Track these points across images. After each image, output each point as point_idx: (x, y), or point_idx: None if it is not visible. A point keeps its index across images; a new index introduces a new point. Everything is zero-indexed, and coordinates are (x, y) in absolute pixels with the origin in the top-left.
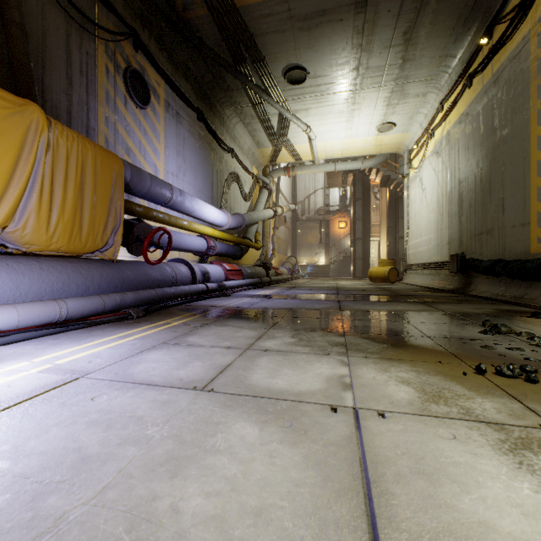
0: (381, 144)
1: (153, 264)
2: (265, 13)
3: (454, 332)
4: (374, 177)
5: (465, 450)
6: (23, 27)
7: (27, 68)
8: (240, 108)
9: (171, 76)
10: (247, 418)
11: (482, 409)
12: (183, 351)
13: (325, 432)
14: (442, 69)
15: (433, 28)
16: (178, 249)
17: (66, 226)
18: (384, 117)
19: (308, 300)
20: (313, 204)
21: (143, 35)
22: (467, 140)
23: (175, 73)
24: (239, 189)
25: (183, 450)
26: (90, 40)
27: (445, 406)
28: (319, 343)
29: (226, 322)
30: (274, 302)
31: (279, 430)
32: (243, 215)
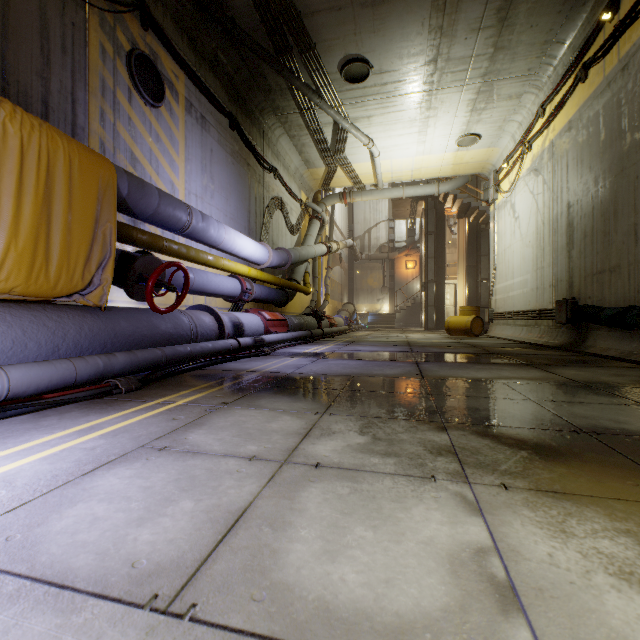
0: (461, 163)
1: (162, 312)
2: None
3: (621, 422)
4: (450, 205)
5: None
6: None
7: None
8: (285, 116)
9: (194, 68)
10: None
11: None
12: (170, 467)
13: None
14: (545, 61)
15: (537, 2)
16: (202, 293)
17: (21, 256)
18: (466, 126)
19: (374, 361)
20: (374, 239)
21: (155, 10)
22: (579, 151)
23: (199, 64)
24: (284, 219)
25: None
26: (77, 6)
27: None
28: (408, 448)
29: (258, 400)
30: (328, 364)
31: None
32: (289, 250)
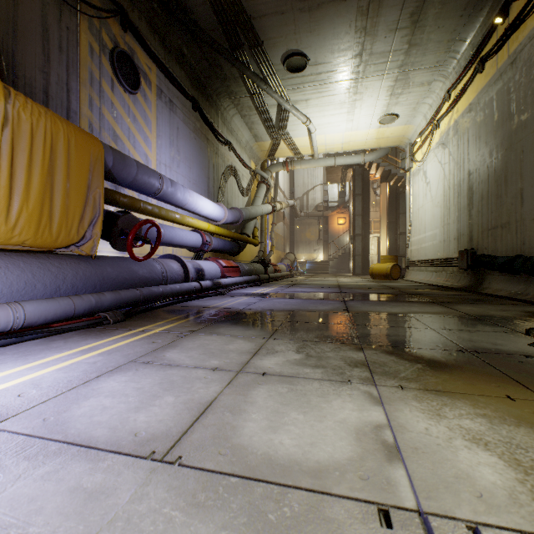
0: (383, 138)
1: (139, 260)
2: None
3: (497, 344)
4: (374, 172)
5: None
6: None
7: None
8: (237, 99)
9: (163, 61)
10: None
11: None
12: (155, 375)
13: None
14: (450, 55)
15: (442, 8)
16: (171, 245)
17: (31, 215)
18: (386, 107)
19: (310, 300)
20: (311, 200)
21: (132, 15)
22: (478, 129)
23: (168, 58)
24: (237, 184)
25: None
26: (70, 14)
27: None
28: (332, 362)
29: (218, 329)
30: (273, 302)
31: None
32: (241, 209)
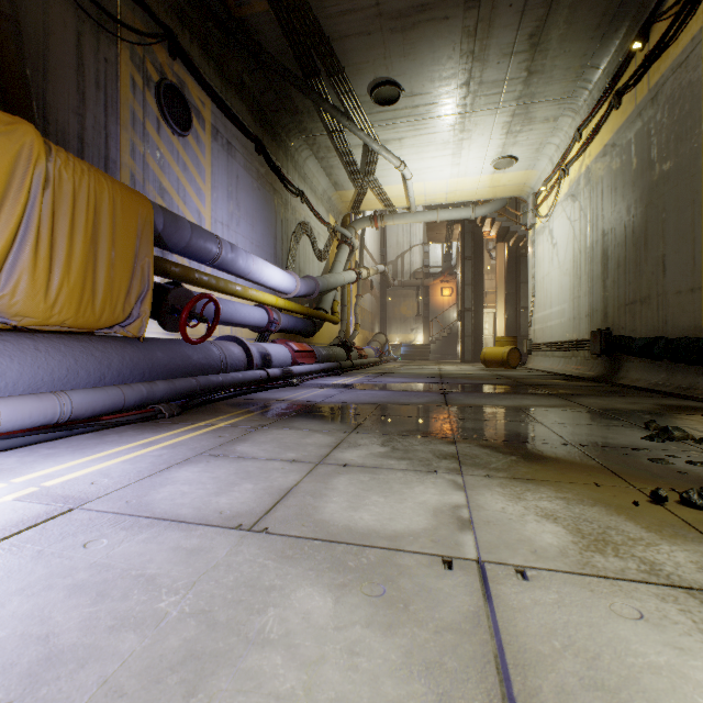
0: (498, 186)
1: (194, 343)
2: (344, 9)
3: (607, 438)
4: (488, 228)
5: (663, 642)
6: (15, 21)
7: (21, 76)
8: (312, 137)
9: (220, 93)
10: (315, 579)
11: (673, 564)
12: (229, 466)
13: (436, 605)
14: (580, 85)
15: (569, 28)
16: (230, 324)
17: (72, 291)
18: (502, 148)
19: (402, 391)
20: (408, 264)
21: (182, 38)
22: (613, 178)
23: (225, 89)
24: (311, 245)
25: (211, 639)
26: (109, 42)
27: (616, 558)
28: (420, 454)
29: (292, 423)
30: (357, 394)
31: (365, 602)
32: (317, 278)
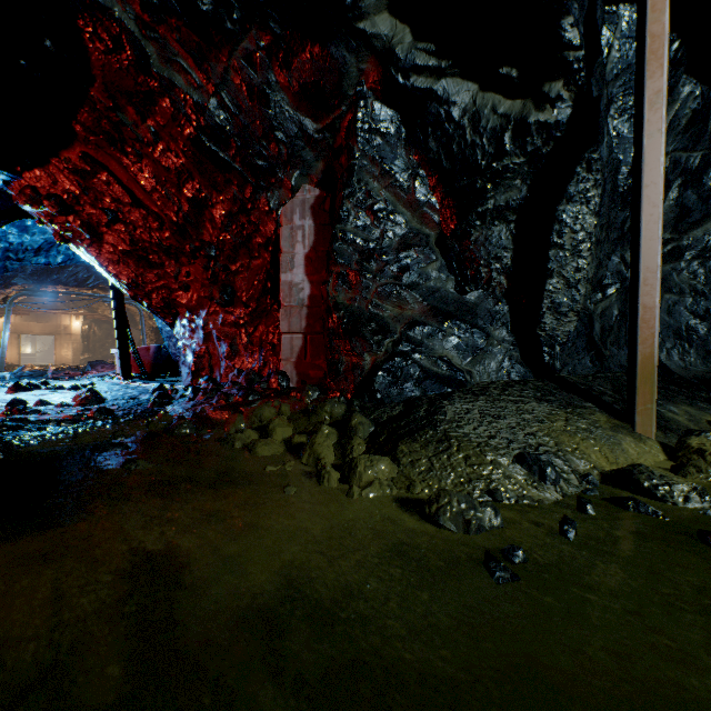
0: None
1: None
2: None
3: None
4: None
5: None
6: None
7: None
8: None
9: None
10: None
11: None
12: None
13: None
14: None
15: None
16: None
17: None
18: None
19: None
20: None
21: None
22: None
23: None
24: None
25: None
26: None
27: None
28: None
29: None
30: None
31: None
32: None
